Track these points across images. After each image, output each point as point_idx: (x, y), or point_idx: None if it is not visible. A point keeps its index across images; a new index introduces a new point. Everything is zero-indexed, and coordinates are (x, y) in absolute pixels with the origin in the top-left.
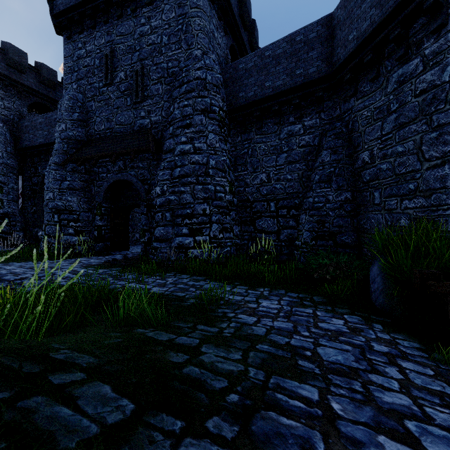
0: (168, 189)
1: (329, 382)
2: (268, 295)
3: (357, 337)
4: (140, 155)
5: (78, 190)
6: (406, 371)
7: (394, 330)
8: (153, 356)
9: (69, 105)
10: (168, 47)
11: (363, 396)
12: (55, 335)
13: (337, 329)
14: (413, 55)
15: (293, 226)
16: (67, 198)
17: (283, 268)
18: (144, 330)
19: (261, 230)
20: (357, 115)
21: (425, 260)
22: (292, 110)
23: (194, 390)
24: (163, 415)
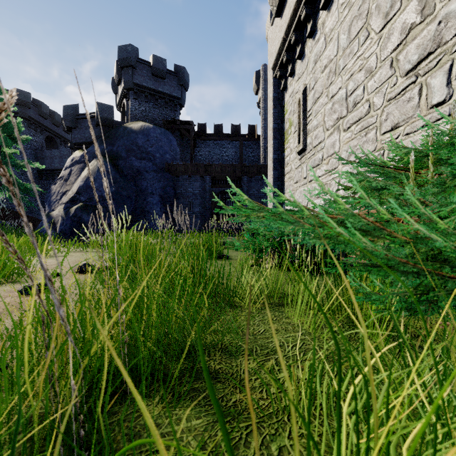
0: (5, 202)
1: None
2: None
3: None
4: None
5: None
6: None
7: None
8: None
9: None
10: None
11: None
12: None
13: None
14: None
15: None
16: None
17: None
18: None
19: None
20: None
21: None
22: None
23: None
24: None
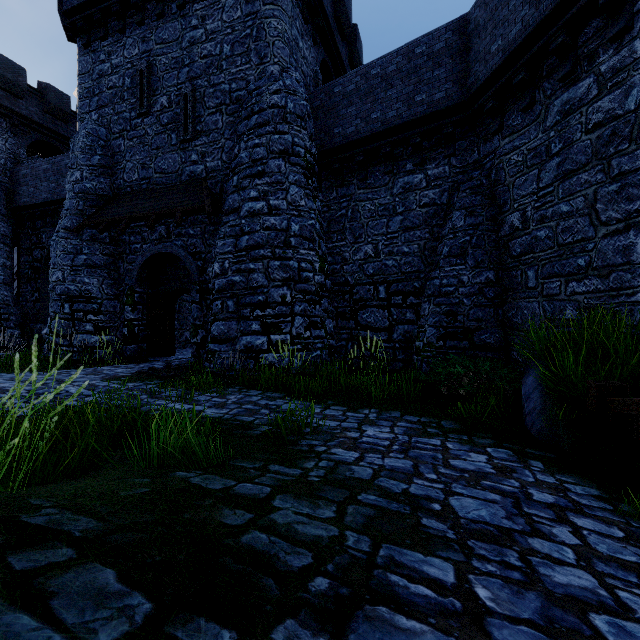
0: (231, 266)
1: (470, 552)
2: (375, 419)
3: (507, 480)
4: (190, 216)
5: (99, 268)
6: (583, 532)
7: (560, 470)
8: (196, 515)
9: (87, 144)
10: (231, 60)
11: (522, 574)
12: (50, 482)
13: (477, 469)
14: (584, 74)
15: (411, 319)
16: (84, 280)
17: (397, 380)
18: (187, 473)
19: (365, 326)
20: (503, 160)
21: (603, 367)
22: (410, 153)
23: (257, 573)
24: (200, 620)
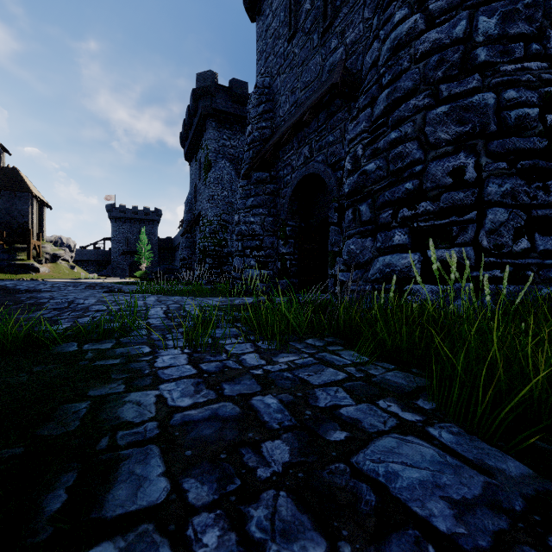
0: (364, 152)
1: None
2: None
3: None
4: (329, 120)
5: (262, 208)
6: None
7: None
8: None
9: (256, 99)
10: None
11: None
12: None
13: None
14: None
15: None
16: (251, 220)
17: None
18: None
19: None
20: None
21: None
22: None
23: None
24: None
